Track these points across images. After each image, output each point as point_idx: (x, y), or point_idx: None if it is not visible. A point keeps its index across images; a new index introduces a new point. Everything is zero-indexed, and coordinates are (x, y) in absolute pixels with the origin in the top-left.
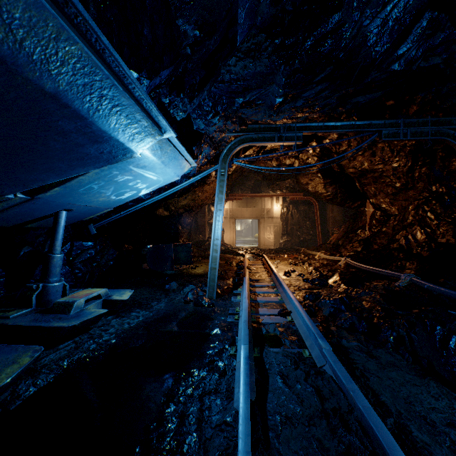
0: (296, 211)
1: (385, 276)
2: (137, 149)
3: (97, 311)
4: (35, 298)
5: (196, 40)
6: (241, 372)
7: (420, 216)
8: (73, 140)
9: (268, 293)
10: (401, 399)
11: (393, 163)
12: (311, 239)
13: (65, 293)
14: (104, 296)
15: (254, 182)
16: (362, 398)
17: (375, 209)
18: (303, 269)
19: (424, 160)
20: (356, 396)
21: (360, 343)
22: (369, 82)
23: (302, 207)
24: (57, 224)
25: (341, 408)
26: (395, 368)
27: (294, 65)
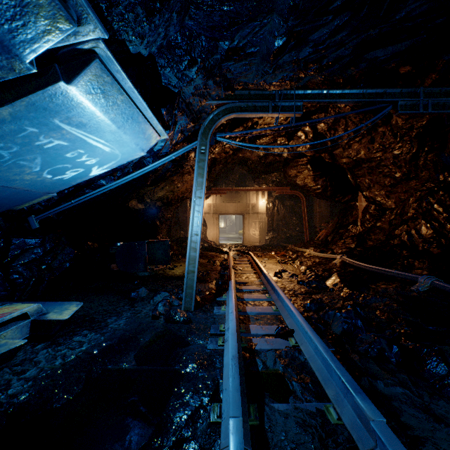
0: (282, 207)
1: (391, 277)
2: (15, 46)
3: (9, 342)
4: None
5: None
6: None
7: (425, 209)
8: None
9: (259, 301)
10: None
11: (395, 150)
12: (297, 236)
13: None
14: (34, 314)
15: (238, 175)
16: None
17: (369, 203)
18: (295, 268)
19: (432, 145)
20: None
21: (407, 388)
22: (402, 17)
23: (288, 202)
24: None
25: None
26: None
27: None
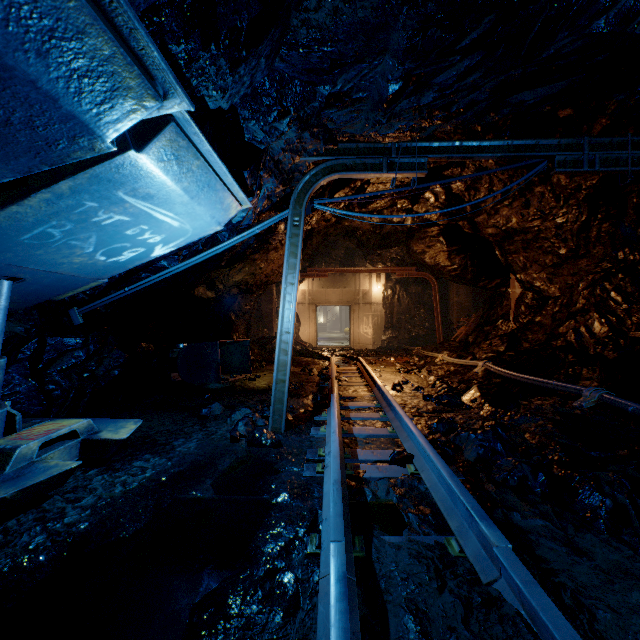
0: (405, 295)
1: (551, 391)
2: (100, 127)
3: (60, 464)
4: None
5: None
6: (331, 624)
7: (598, 299)
8: None
9: (370, 421)
10: None
11: (557, 217)
12: (426, 335)
13: (13, 429)
14: (84, 432)
15: (344, 251)
16: None
17: (525, 290)
18: (421, 380)
19: (607, 211)
20: None
21: (549, 520)
22: (551, 56)
23: (414, 288)
24: None
25: None
26: (632, 580)
27: (426, 8)
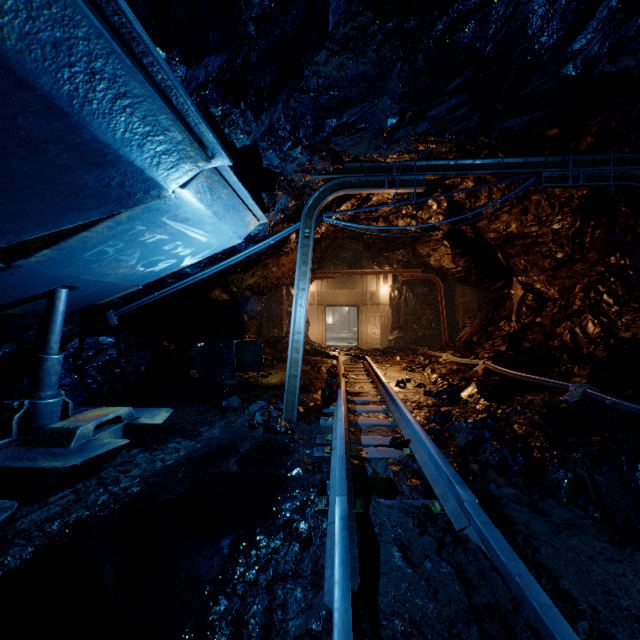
0: (411, 296)
1: (544, 387)
2: (167, 183)
3: (113, 441)
4: (16, 423)
5: (263, 13)
6: (335, 543)
7: (592, 301)
8: (53, 159)
9: (374, 413)
10: (595, 585)
11: (554, 224)
12: (432, 335)
13: (66, 415)
14: (126, 418)
15: (351, 253)
16: (536, 589)
17: (526, 291)
18: (424, 377)
19: (599, 219)
20: (526, 585)
21: (518, 489)
22: (528, 94)
23: (420, 290)
24: (52, 308)
25: (500, 604)
26: (576, 530)
27: (416, 63)
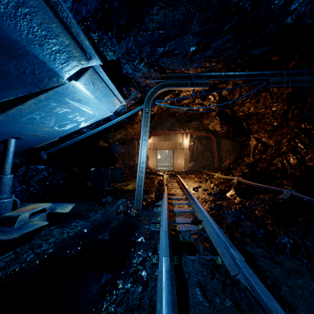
0: (199, 144)
1: (269, 191)
2: (62, 73)
3: (39, 223)
4: None
5: None
6: (163, 289)
7: (292, 146)
8: None
9: (182, 205)
10: None
11: (273, 107)
12: (210, 164)
13: (16, 208)
14: (49, 209)
15: (170, 123)
16: None
17: (257, 142)
18: (207, 186)
19: (296, 105)
20: None
21: (263, 249)
22: (266, 34)
23: (204, 141)
24: (6, 149)
25: None
26: (299, 275)
27: (207, 14)
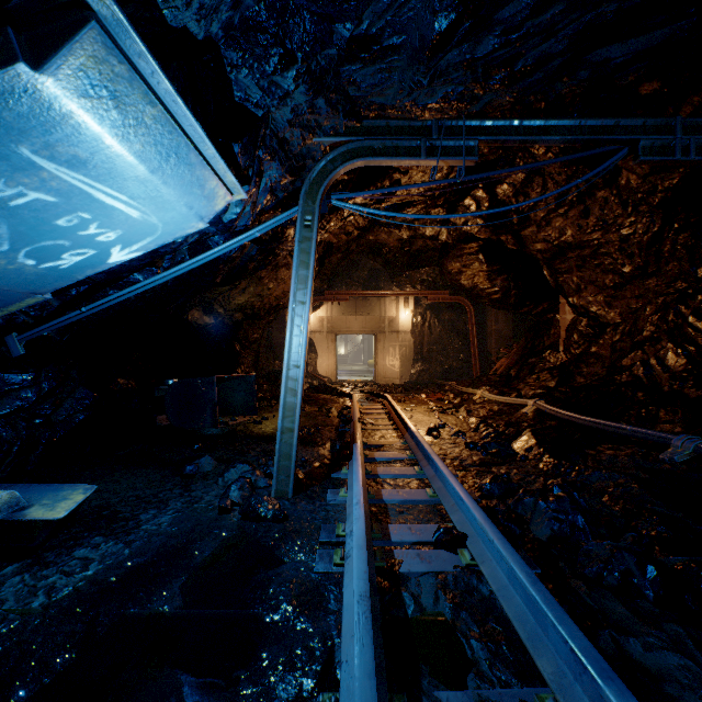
0: (436, 322)
1: (621, 437)
2: None
3: None
4: None
5: None
6: None
7: (672, 325)
8: None
9: (403, 479)
10: None
11: (623, 228)
12: (461, 368)
13: None
14: (3, 509)
15: (367, 271)
16: None
17: (578, 315)
18: (460, 421)
19: (686, 219)
20: None
21: (688, 655)
22: None
23: (447, 315)
24: None
25: None
26: None
27: None
